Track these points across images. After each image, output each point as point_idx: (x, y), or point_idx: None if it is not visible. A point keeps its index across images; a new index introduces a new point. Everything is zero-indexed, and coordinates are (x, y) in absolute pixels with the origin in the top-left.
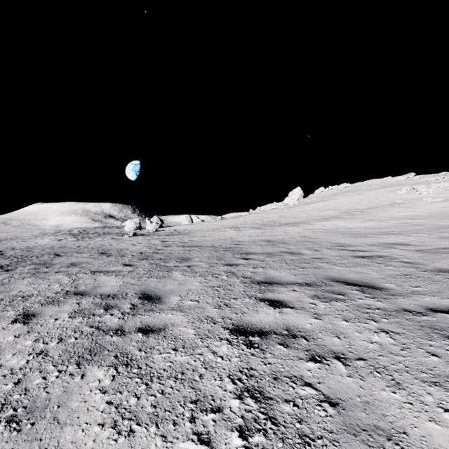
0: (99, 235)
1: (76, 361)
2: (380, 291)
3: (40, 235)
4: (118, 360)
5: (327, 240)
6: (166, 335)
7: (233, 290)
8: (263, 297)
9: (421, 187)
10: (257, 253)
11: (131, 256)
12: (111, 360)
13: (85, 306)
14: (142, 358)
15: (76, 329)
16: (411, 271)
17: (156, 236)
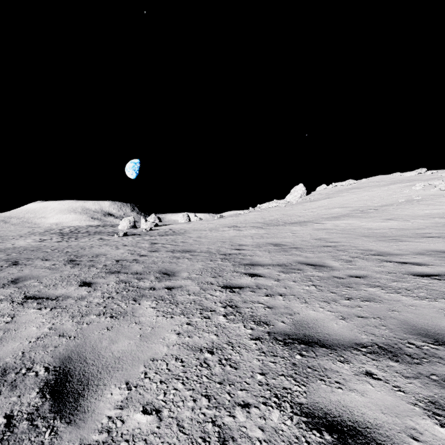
0: (89, 234)
1: None
2: None
3: (26, 234)
4: None
5: (352, 244)
6: None
7: (240, 364)
8: (309, 402)
9: (439, 183)
10: (266, 264)
11: (102, 266)
12: None
13: None
14: None
15: None
16: None
17: (147, 236)
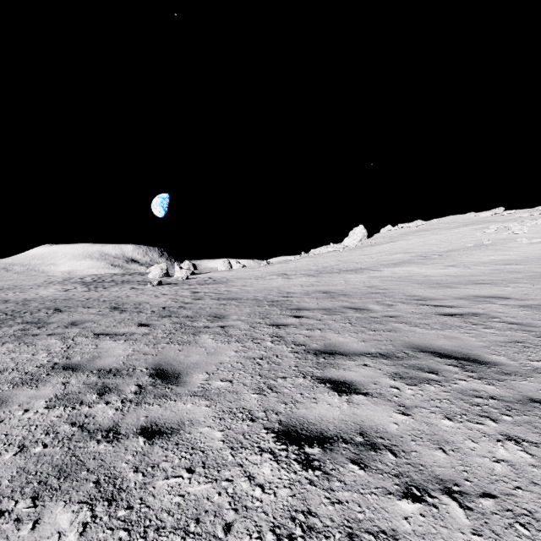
0: (116, 284)
1: (33, 491)
2: (488, 367)
3: (44, 284)
4: (98, 491)
5: (401, 291)
6: (180, 442)
7: (281, 363)
8: (323, 375)
9: (514, 225)
10: (311, 309)
11: (150, 312)
12: (89, 489)
13: (74, 388)
14: (136, 487)
15: (50, 428)
16: (522, 337)
17: (185, 285)
